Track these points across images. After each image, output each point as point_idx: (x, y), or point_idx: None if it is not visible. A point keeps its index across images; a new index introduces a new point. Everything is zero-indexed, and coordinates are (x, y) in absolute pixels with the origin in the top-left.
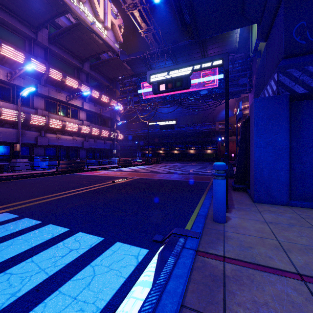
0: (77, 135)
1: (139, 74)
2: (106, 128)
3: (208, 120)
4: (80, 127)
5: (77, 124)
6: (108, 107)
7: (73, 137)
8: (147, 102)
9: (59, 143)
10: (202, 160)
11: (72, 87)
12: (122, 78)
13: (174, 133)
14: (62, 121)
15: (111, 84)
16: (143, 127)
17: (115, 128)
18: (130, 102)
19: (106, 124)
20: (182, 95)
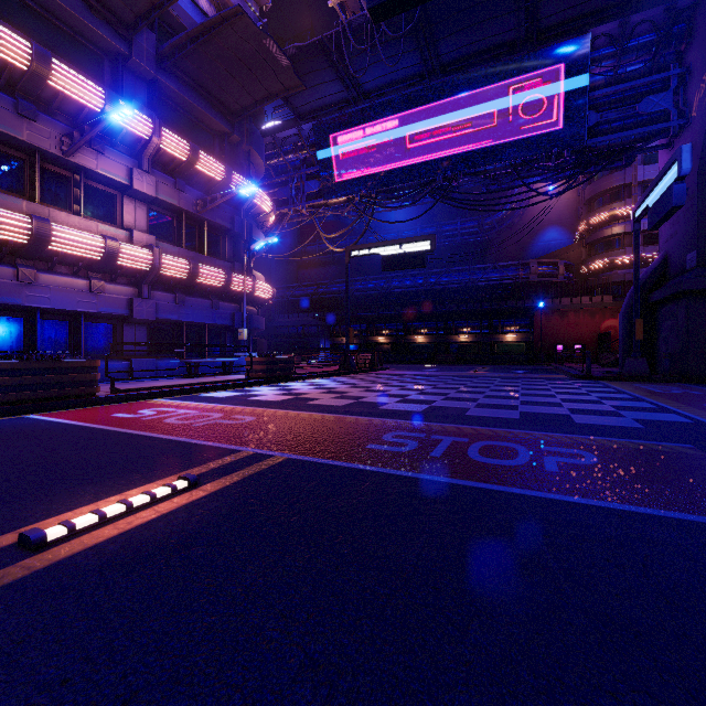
0: (108, 275)
1: (322, 108)
2: (218, 263)
3: (504, 256)
4: (113, 246)
5: (101, 236)
6: (219, 193)
7: (90, 282)
8: (346, 194)
9: (29, 297)
10: (491, 360)
11: (82, 108)
12: (272, 128)
13: (417, 292)
14: (32, 216)
15: (234, 129)
16: (335, 279)
17: (248, 265)
18: (297, 197)
19: (221, 253)
20: (449, 163)
